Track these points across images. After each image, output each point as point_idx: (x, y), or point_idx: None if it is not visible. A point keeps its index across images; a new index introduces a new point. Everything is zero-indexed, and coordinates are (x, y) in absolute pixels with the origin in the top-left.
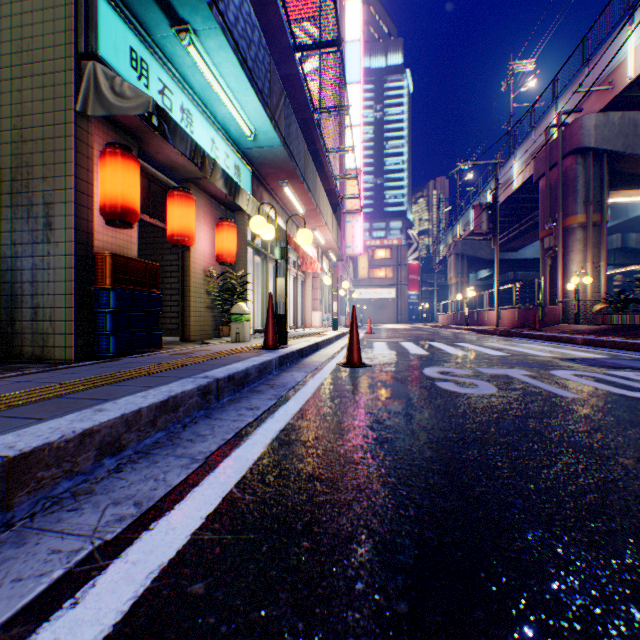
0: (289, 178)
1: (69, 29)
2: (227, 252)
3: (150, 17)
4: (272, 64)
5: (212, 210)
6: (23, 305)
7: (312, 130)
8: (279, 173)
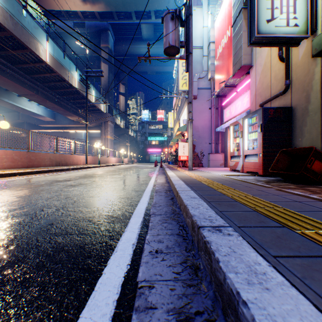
0: None
1: None
2: None
3: None
4: None
5: None
6: None
7: None
8: None
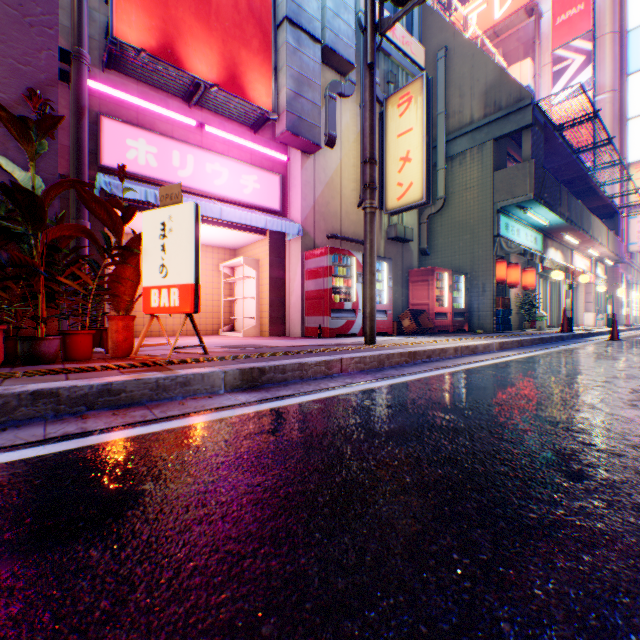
0: (567, 231)
1: (490, 229)
2: (528, 284)
3: (512, 210)
4: (560, 187)
5: (516, 261)
6: (473, 315)
7: (584, 179)
8: (560, 231)
